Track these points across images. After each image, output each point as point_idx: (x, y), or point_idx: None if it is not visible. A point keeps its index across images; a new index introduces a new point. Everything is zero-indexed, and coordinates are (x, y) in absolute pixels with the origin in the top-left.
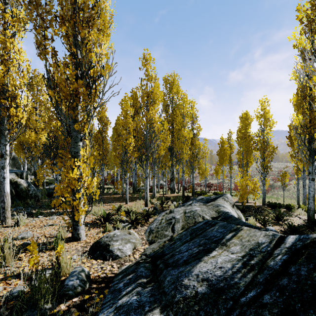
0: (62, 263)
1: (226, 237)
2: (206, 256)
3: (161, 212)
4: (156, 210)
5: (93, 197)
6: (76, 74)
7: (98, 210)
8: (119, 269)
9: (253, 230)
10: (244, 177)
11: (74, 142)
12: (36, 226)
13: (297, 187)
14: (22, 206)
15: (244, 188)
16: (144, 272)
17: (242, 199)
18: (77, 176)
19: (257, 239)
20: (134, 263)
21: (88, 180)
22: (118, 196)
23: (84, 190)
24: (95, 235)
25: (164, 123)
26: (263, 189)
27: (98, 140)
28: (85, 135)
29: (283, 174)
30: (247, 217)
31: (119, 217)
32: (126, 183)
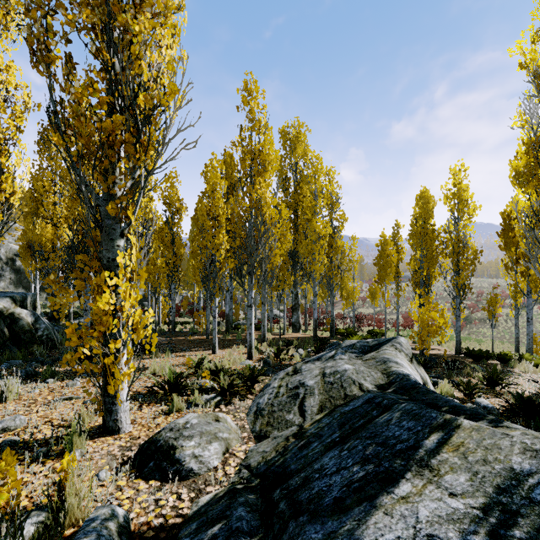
0: (70, 497)
1: (425, 445)
2: (385, 494)
3: (276, 370)
4: (268, 366)
5: (146, 347)
6: (111, 104)
7: (160, 367)
8: (193, 504)
9: (488, 432)
10: (426, 304)
11: (108, 239)
12: (39, 402)
13: (516, 322)
14: (22, 358)
15: (426, 324)
16: (245, 520)
17: (422, 345)
18: (111, 307)
19: (508, 460)
20: (225, 491)
21: (135, 315)
22: (199, 338)
23: (127, 334)
24: (150, 420)
25: (281, 209)
26: (458, 326)
27: (165, 239)
28: (129, 226)
29: (492, 299)
30: (436, 379)
31: (198, 383)
32: (213, 316)
